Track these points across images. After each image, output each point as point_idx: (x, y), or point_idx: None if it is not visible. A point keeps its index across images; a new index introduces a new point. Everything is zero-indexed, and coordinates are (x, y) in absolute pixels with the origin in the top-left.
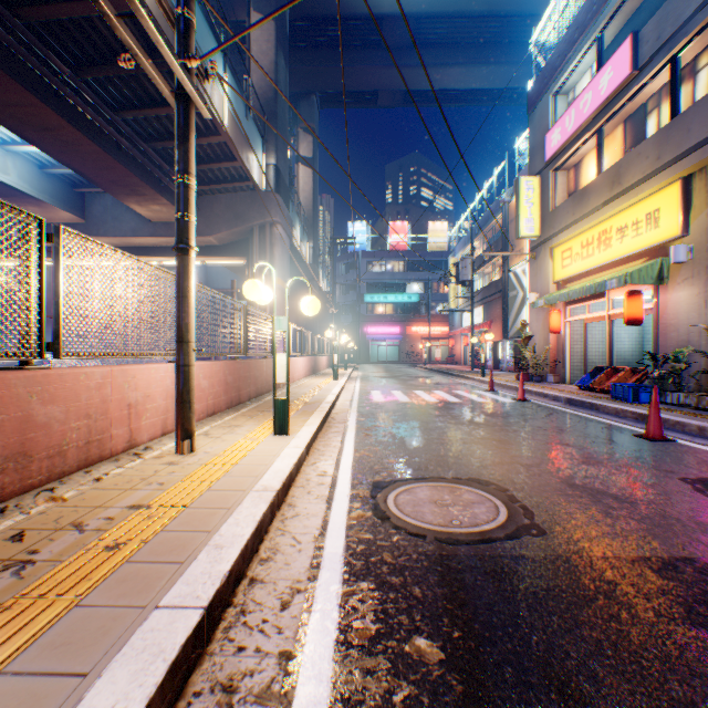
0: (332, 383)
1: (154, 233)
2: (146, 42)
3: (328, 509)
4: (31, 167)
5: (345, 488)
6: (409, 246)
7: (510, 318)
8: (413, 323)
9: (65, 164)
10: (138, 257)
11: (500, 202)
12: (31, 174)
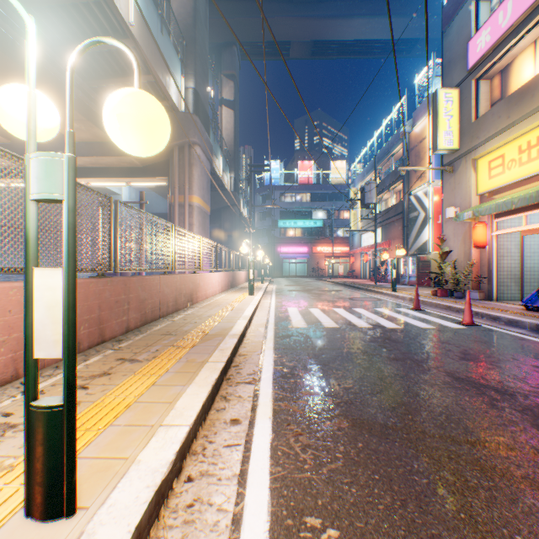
0: (246, 299)
1: (76, 153)
2: None
3: None
4: None
5: None
6: (315, 181)
7: (411, 236)
8: (318, 244)
9: None
10: None
11: (401, 133)
12: None
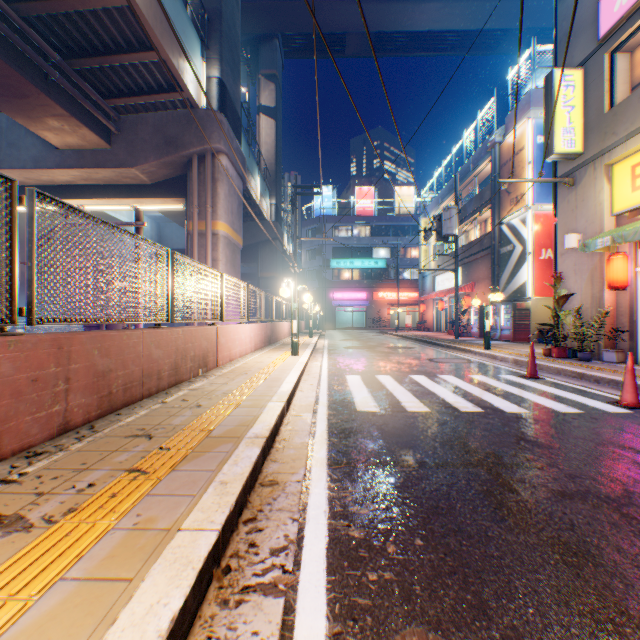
0: (287, 362)
1: (61, 164)
2: None
3: None
4: None
5: None
6: (376, 211)
7: (502, 277)
8: (379, 289)
9: None
10: None
11: (489, 145)
12: None
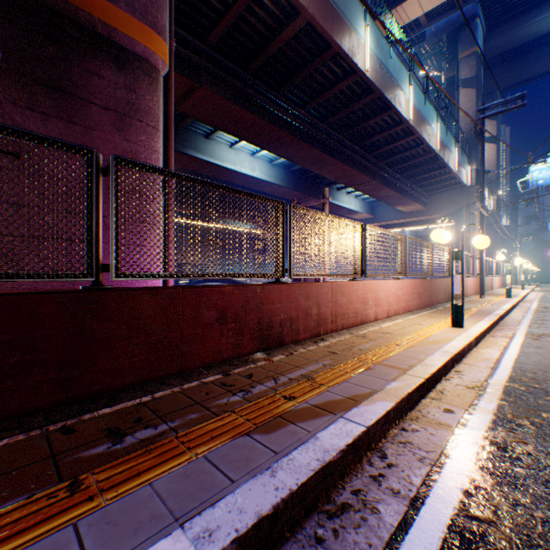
0: (519, 291)
1: (404, 218)
2: (429, 159)
3: (528, 307)
4: (360, 201)
5: (533, 306)
6: None
7: None
8: None
9: (383, 202)
10: (393, 228)
11: None
12: (360, 204)
